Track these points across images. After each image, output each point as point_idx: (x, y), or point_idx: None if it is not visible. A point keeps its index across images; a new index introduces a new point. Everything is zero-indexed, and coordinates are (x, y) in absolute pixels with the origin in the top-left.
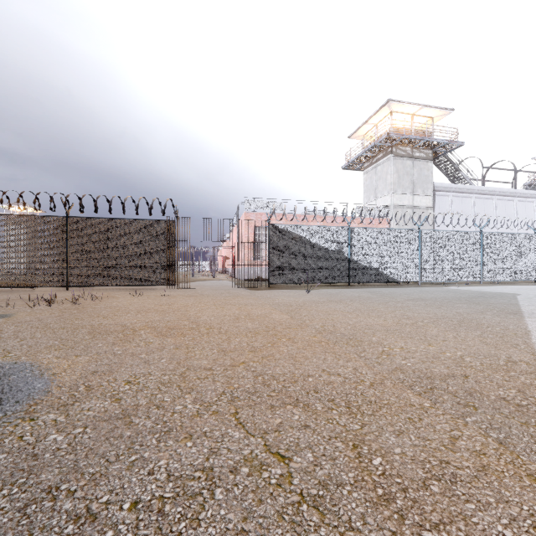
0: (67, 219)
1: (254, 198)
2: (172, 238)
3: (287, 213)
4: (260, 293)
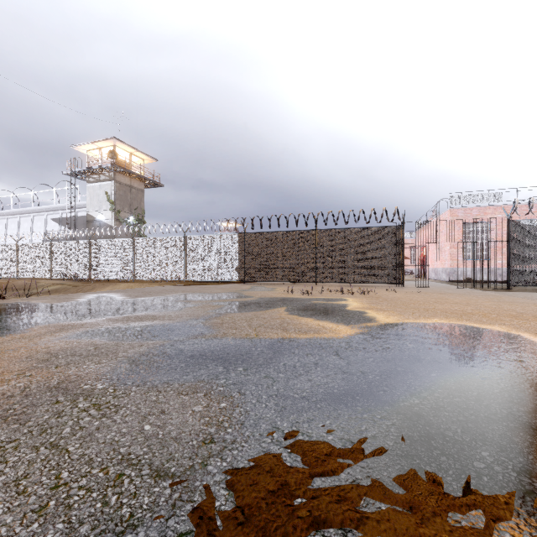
0: (316, 231)
1: (461, 192)
2: (399, 241)
3: (508, 205)
4: (517, 294)
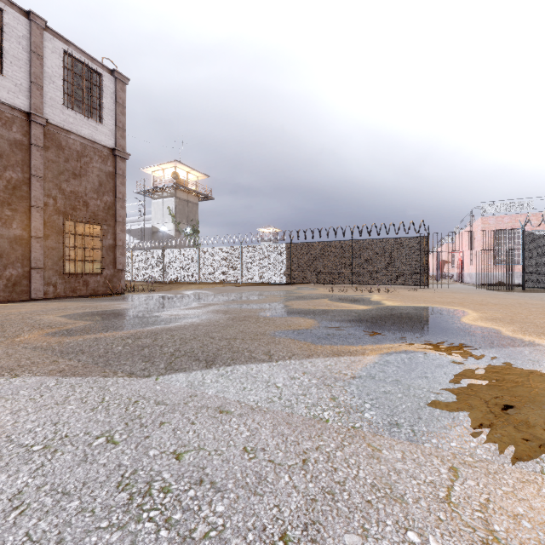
0: (352, 241)
1: (493, 201)
2: (424, 249)
3: (540, 212)
4: (519, 294)
